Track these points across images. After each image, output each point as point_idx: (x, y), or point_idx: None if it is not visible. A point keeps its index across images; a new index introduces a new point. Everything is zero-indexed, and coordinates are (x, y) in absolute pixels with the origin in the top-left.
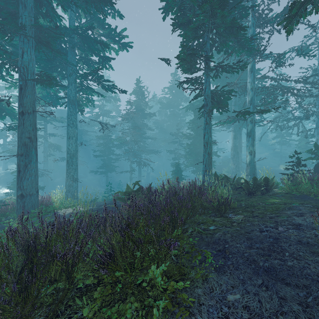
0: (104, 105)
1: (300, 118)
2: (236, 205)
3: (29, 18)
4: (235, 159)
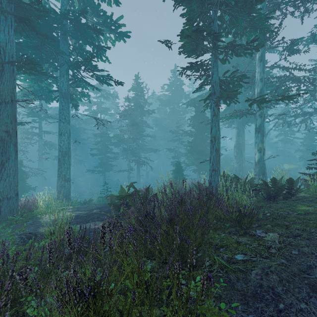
0: (102, 102)
1: (309, 113)
2: (261, 216)
3: None
4: (238, 157)
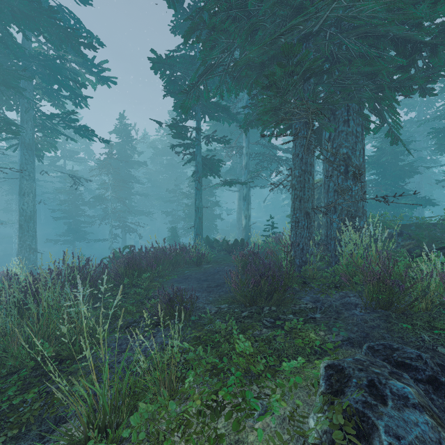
0: (66, 142)
1: None
2: (211, 259)
3: None
4: (240, 222)
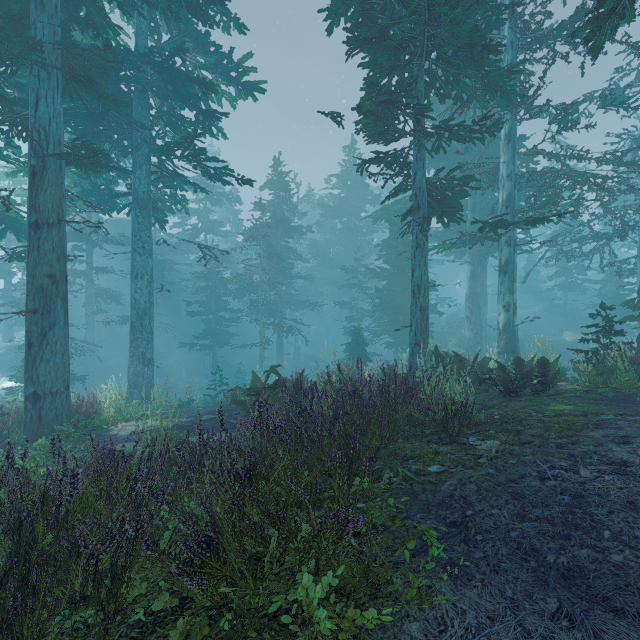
0: (208, 210)
1: (606, 236)
2: (482, 418)
3: (50, 27)
4: (473, 319)
